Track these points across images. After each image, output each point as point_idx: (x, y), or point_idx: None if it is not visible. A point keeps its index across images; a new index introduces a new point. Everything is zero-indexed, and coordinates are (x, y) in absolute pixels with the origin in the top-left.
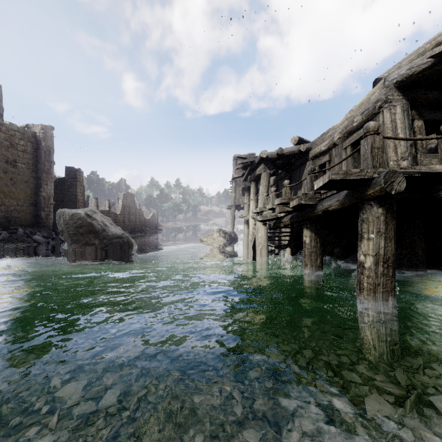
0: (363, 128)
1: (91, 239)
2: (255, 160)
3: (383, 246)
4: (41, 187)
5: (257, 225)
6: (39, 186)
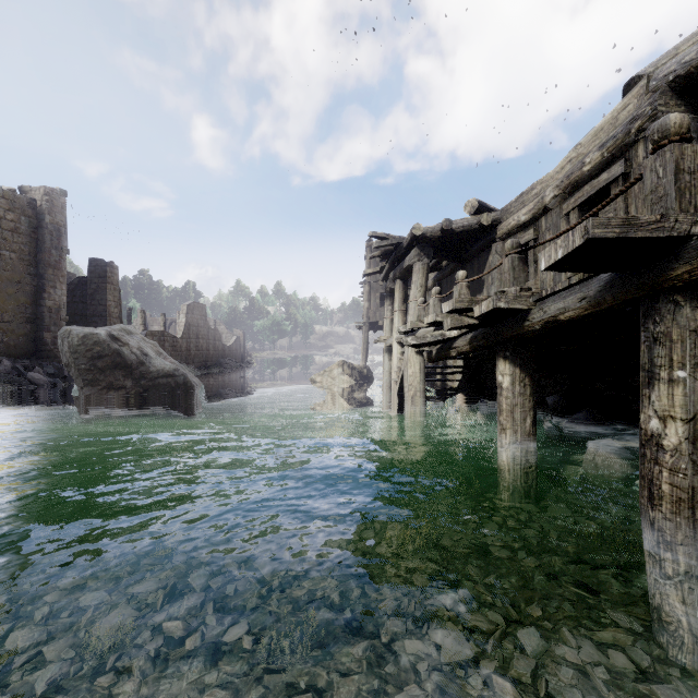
0: (651, 131)
1: (118, 378)
2: (402, 242)
3: None
4: (45, 291)
5: (406, 354)
6: (40, 289)
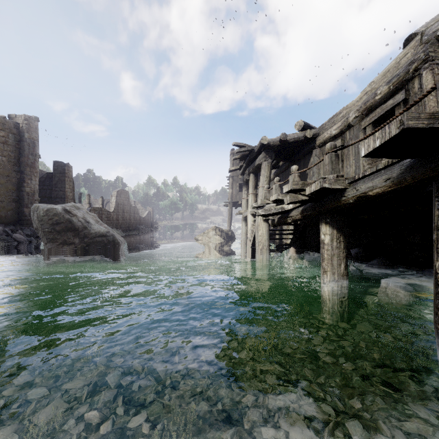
0: None
1: (70, 237)
2: (254, 148)
3: None
4: (24, 182)
5: (257, 222)
6: (21, 180)
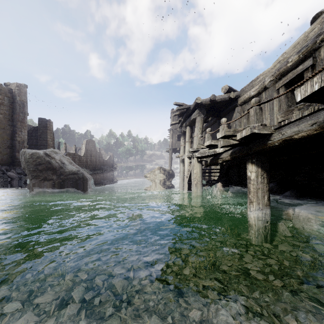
0: None
1: (49, 175)
2: (190, 107)
3: None
4: (16, 133)
5: (192, 163)
6: (14, 132)
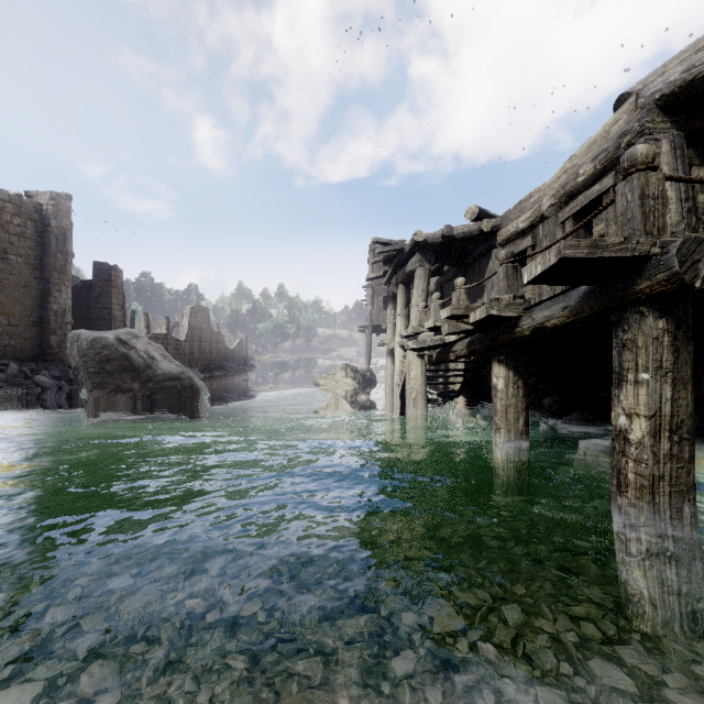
0: (622, 160)
1: (126, 381)
2: (404, 247)
3: (670, 398)
4: (50, 295)
5: (408, 358)
6: (46, 293)
